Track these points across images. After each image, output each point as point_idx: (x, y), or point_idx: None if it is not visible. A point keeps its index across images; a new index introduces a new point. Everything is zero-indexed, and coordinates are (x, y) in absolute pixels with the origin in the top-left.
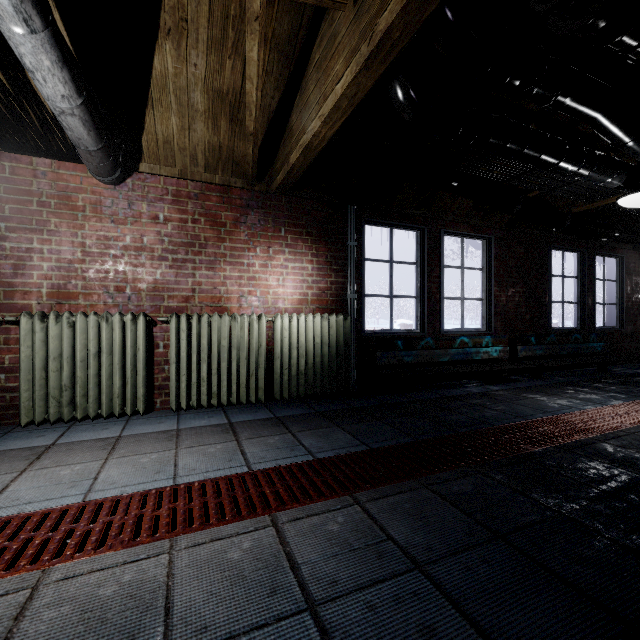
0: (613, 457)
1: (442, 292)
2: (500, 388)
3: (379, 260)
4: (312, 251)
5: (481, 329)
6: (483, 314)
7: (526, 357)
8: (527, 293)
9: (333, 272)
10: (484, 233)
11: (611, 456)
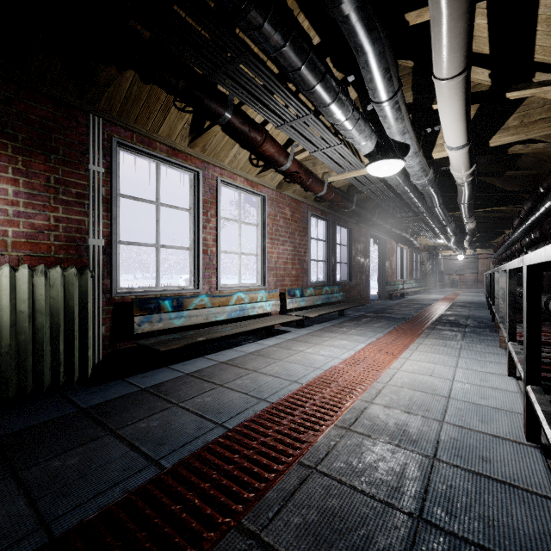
0: (389, 428)
1: (219, 245)
2: (273, 342)
3: (141, 199)
4: (16, 165)
5: (257, 284)
6: (258, 269)
7: (293, 309)
8: (293, 251)
9: (61, 204)
10: (259, 190)
11: (387, 427)
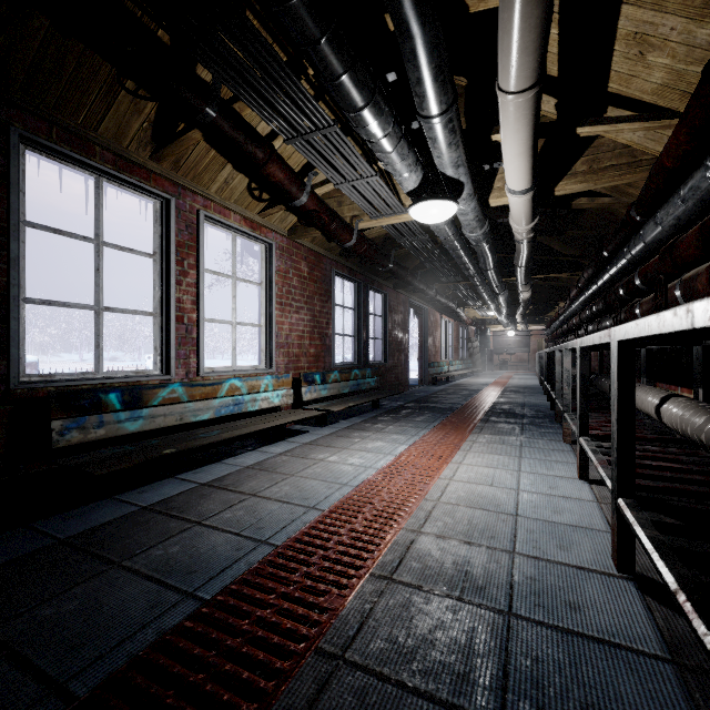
0: (446, 571)
1: (202, 310)
2: (283, 449)
3: (67, 232)
4: None
5: (260, 367)
6: (262, 346)
7: (311, 400)
8: (312, 322)
9: None
10: (263, 235)
11: (443, 570)
